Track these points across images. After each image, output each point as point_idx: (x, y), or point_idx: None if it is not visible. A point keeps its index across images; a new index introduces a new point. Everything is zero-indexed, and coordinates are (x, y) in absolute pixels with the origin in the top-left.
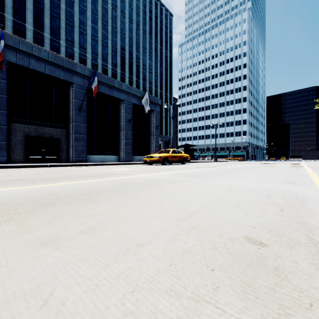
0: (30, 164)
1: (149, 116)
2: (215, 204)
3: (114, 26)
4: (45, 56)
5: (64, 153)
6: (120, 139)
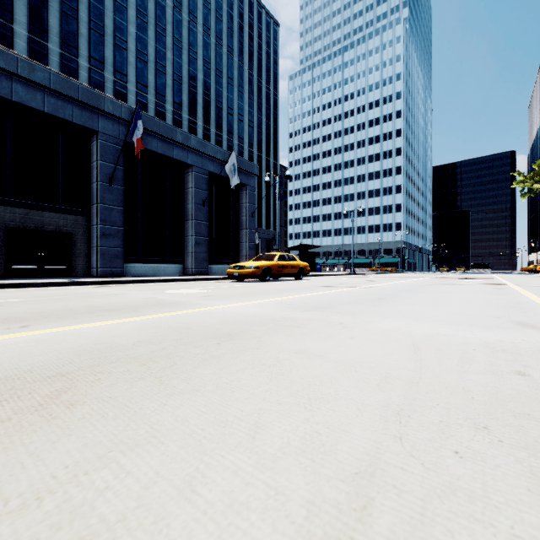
0: (7, 282)
1: (239, 195)
2: (414, 417)
3: (178, 37)
4: (42, 79)
5: (80, 259)
6: (187, 235)
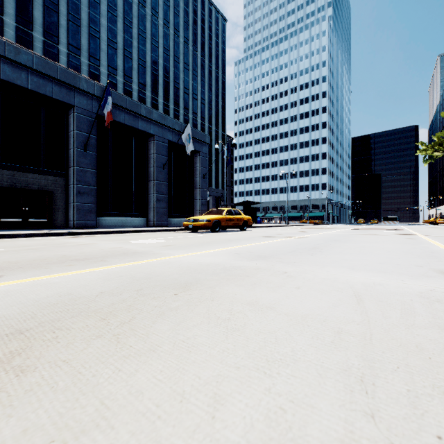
0: None
1: (193, 160)
2: (379, 385)
3: (142, 29)
4: (26, 61)
5: (59, 213)
6: (150, 193)
